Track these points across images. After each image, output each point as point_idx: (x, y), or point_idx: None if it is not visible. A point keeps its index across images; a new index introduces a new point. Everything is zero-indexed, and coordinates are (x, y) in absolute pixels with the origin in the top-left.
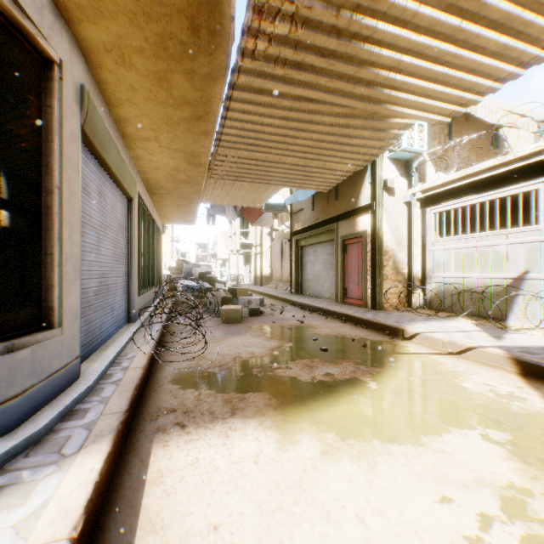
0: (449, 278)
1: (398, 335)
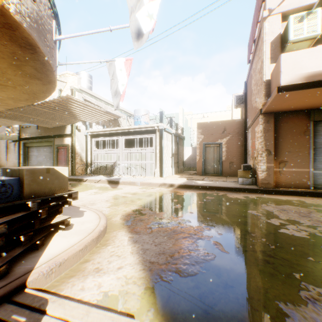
0: (99, 163)
1: (81, 181)
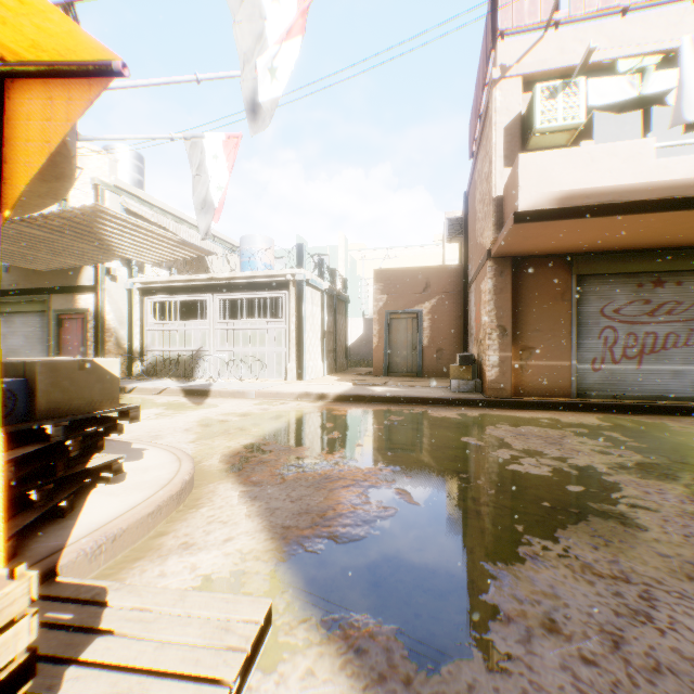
0: (161, 351)
1: (121, 392)
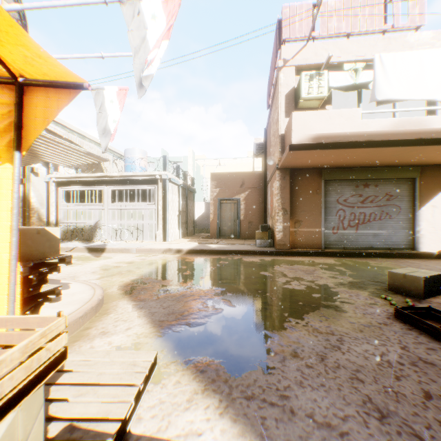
0: (71, 223)
1: None
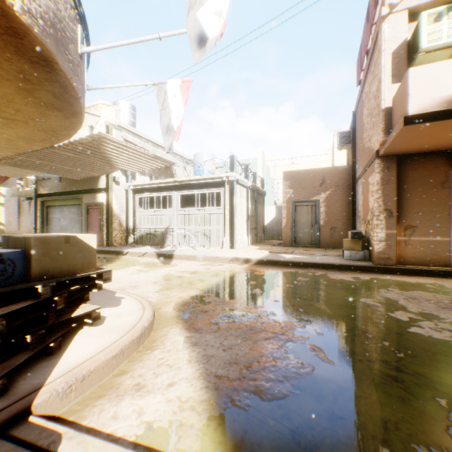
0: (145, 229)
1: (120, 254)
